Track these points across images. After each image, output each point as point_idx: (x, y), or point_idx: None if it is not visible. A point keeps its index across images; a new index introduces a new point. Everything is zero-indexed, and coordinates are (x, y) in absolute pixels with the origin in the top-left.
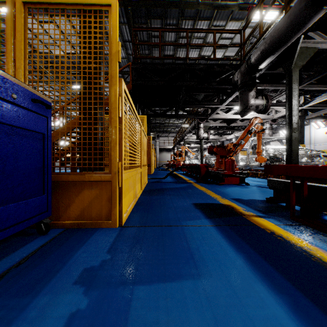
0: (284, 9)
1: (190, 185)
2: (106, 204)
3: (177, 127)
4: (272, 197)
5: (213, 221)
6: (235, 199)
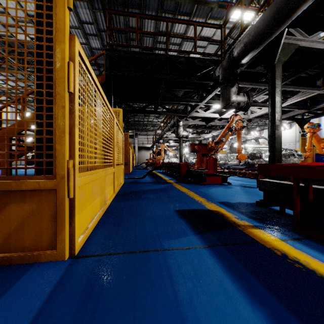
0: (267, 2)
1: (171, 185)
2: (48, 224)
3: (156, 126)
4: (262, 200)
5: (204, 238)
6: (222, 202)
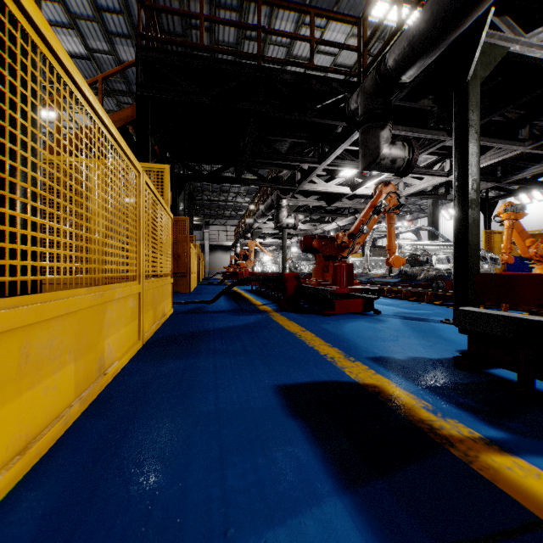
0: None
1: (266, 317)
2: None
3: (240, 210)
4: (468, 354)
5: (371, 514)
6: (379, 358)
